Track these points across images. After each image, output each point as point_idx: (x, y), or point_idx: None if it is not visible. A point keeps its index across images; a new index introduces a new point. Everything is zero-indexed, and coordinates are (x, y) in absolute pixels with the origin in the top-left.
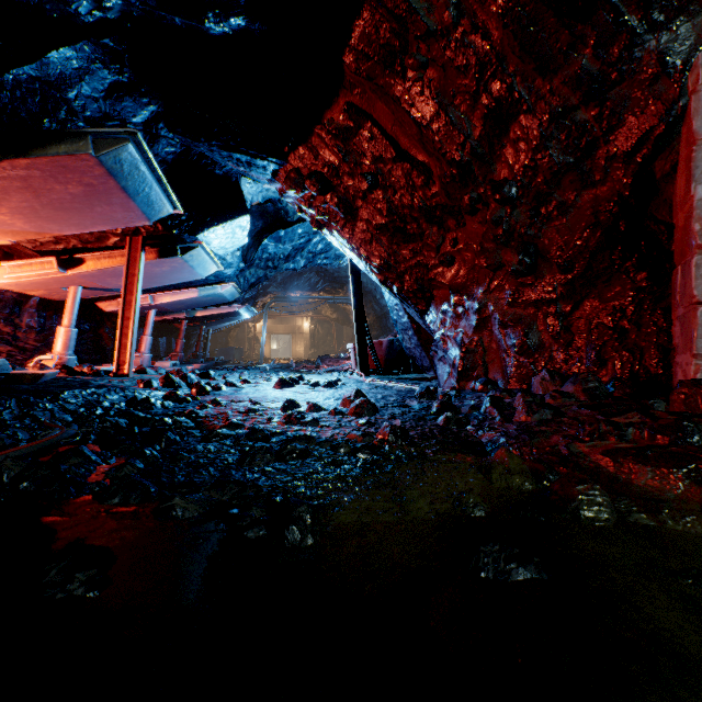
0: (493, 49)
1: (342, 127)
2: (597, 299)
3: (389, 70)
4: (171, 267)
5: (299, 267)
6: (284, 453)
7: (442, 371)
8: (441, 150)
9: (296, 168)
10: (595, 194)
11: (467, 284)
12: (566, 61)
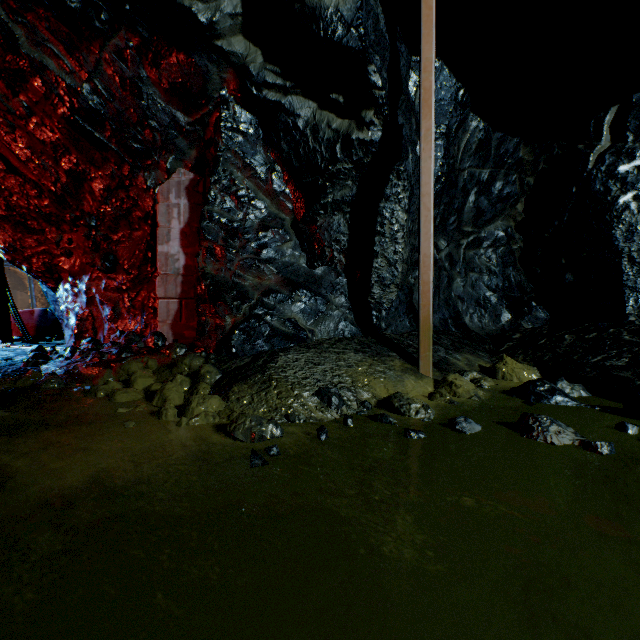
0: (61, 140)
1: None
2: (147, 291)
3: None
4: None
5: None
6: None
7: (68, 334)
8: (41, 181)
9: None
10: (139, 234)
11: (81, 273)
12: (104, 165)
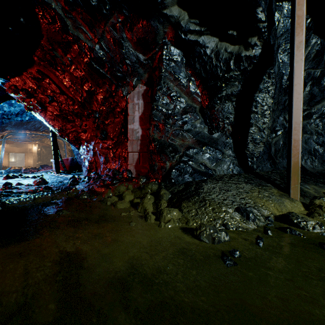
0: (84, 75)
1: (36, 77)
2: (121, 149)
3: (52, 68)
4: None
5: (25, 120)
6: None
7: (84, 170)
8: (75, 97)
9: (15, 85)
10: (118, 120)
11: (90, 140)
12: (103, 86)
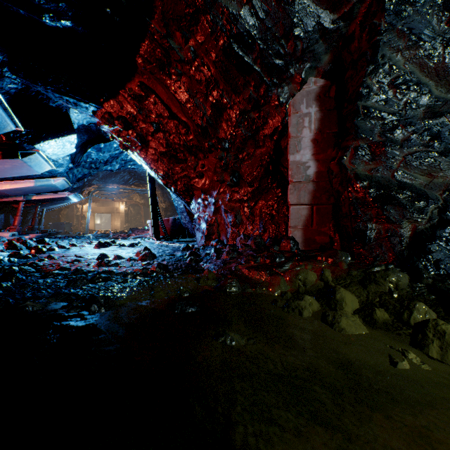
0: (212, 76)
1: (138, 94)
2: (264, 200)
3: (162, 72)
4: (12, 165)
5: (115, 169)
6: (95, 279)
7: (198, 236)
8: (192, 118)
9: (109, 112)
10: (261, 151)
11: (210, 189)
12: (244, 90)
